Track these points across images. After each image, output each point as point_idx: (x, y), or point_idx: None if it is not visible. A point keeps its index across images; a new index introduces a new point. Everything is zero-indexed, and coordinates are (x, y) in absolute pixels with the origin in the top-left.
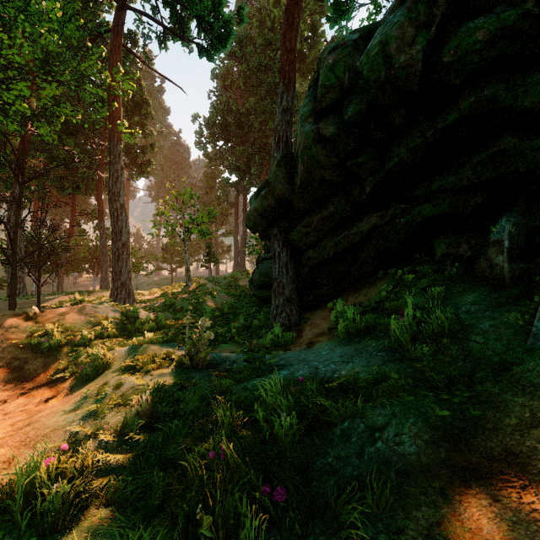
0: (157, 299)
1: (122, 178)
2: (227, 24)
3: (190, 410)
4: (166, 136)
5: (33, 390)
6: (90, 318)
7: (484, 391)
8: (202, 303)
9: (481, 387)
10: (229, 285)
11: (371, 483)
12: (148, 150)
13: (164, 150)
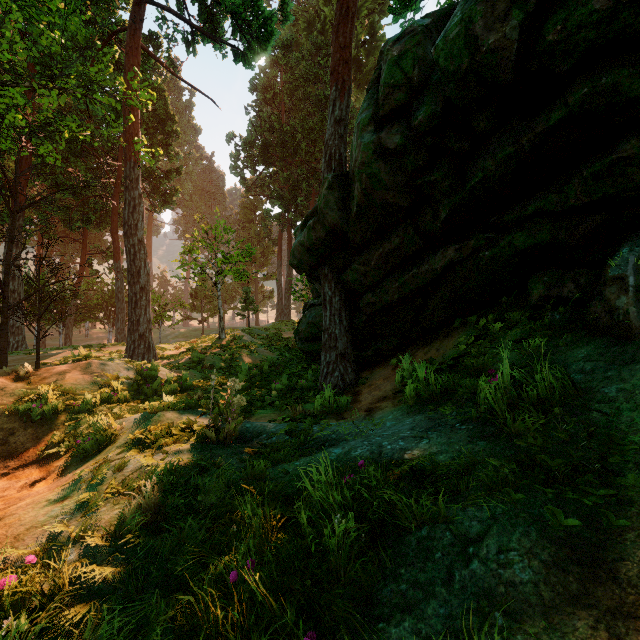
0: (183, 354)
1: (141, 208)
2: (268, 22)
3: (210, 503)
4: (196, 160)
5: (18, 469)
6: (97, 378)
7: (625, 486)
8: (237, 359)
9: (621, 481)
10: (270, 338)
11: (467, 628)
12: (174, 175)
13: (194, 177)
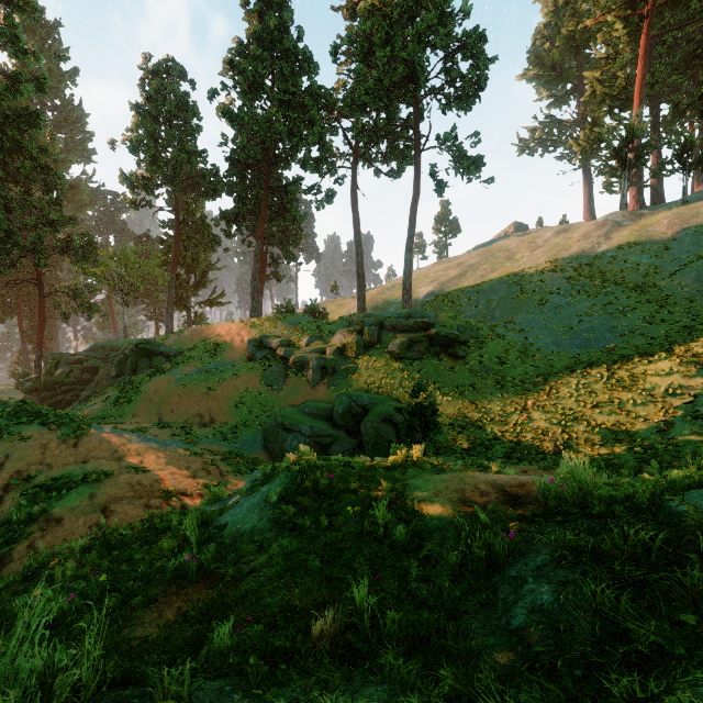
0: None
1: None
2: None
3: None
4: None
5: None
6: None
7: None
8: None
9: None
10: None
11: None
12: None
13: None
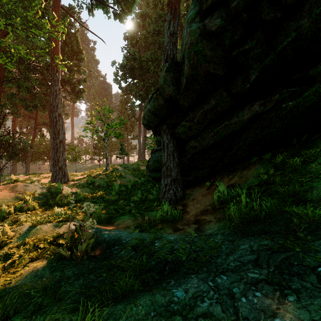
0: (84, 178)
1: (60, 96)
2: None
3: None
4: (97, 77)
5: None
6: (19, 194)
7: None
8: (114, 181)
9: None
10: (134, 169)
11: None
12: (82, 82)
13: (95, 86)
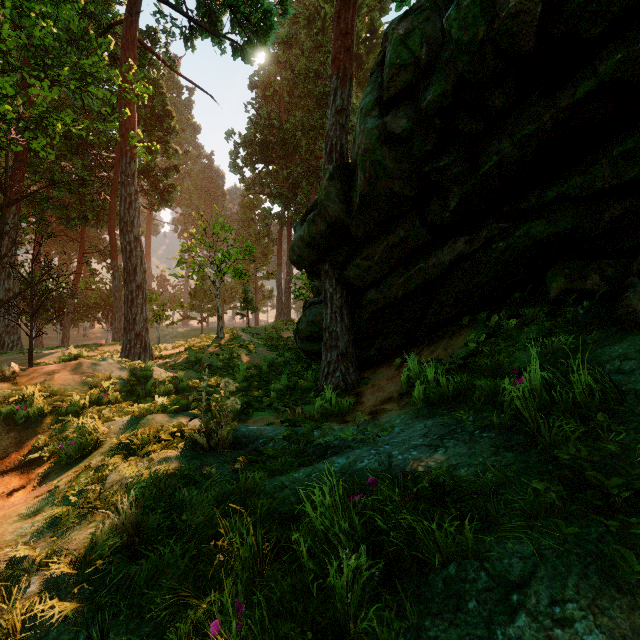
0: (180, 354)
1: (137, 204)
2: (267, 15)
3: (196, 523)
4: (195, 158)
5: None
6: (87, 378)
7: None
8: (235, 359)
9: None
10: (270, 337)
11: None
12: (172, 173)
13: (193, 176)
